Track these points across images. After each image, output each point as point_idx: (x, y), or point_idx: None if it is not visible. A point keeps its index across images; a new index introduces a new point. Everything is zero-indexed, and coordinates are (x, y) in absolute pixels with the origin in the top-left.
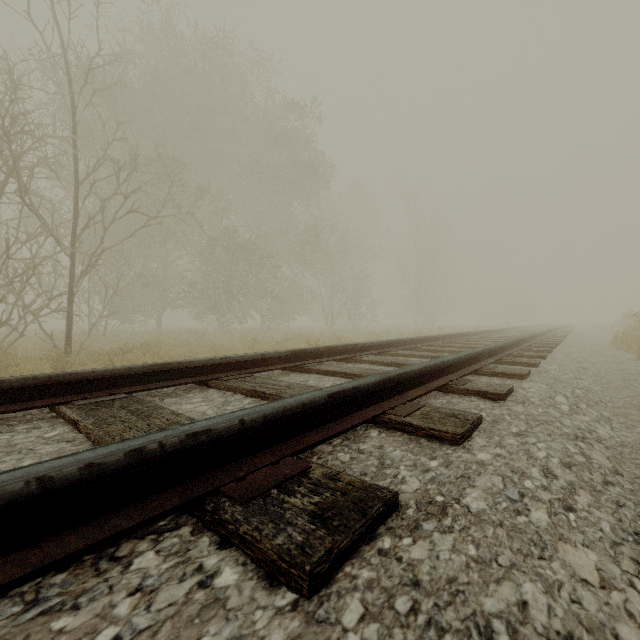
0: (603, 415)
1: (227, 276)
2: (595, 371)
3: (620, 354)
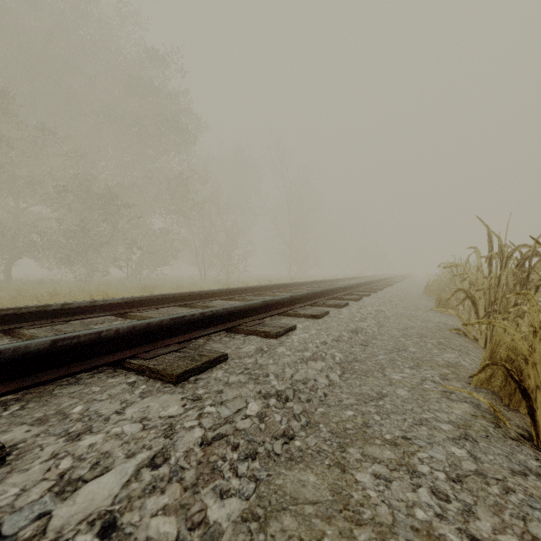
0: (196, 536)
1: (80, 225)
2: (371, 334)
3: (424, 304)
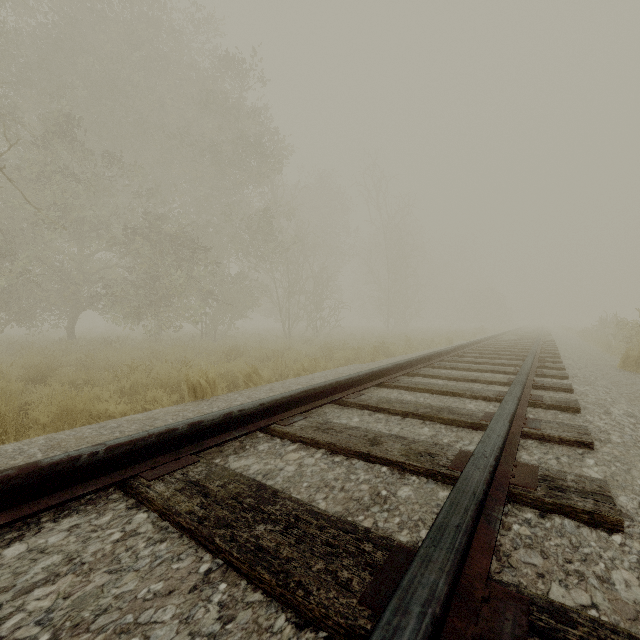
0: None
1: (150, 273)
2: None
3: None
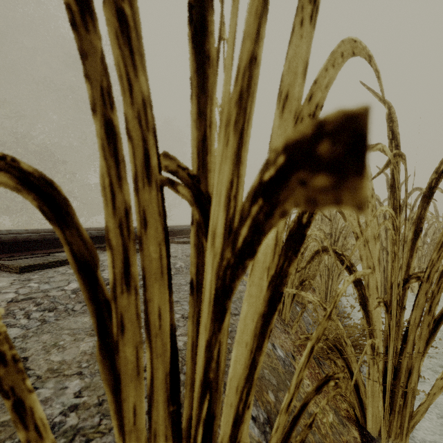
0: None
1: None
2: None
3: None
